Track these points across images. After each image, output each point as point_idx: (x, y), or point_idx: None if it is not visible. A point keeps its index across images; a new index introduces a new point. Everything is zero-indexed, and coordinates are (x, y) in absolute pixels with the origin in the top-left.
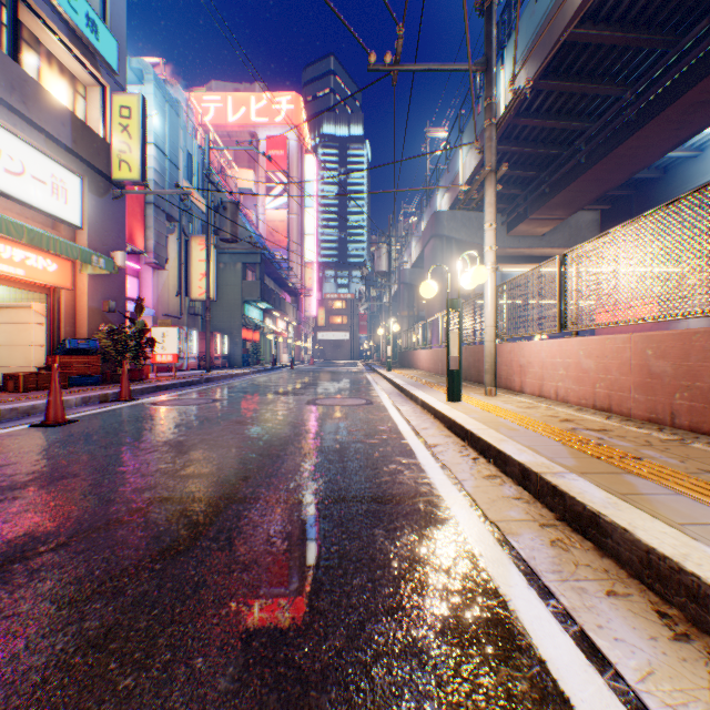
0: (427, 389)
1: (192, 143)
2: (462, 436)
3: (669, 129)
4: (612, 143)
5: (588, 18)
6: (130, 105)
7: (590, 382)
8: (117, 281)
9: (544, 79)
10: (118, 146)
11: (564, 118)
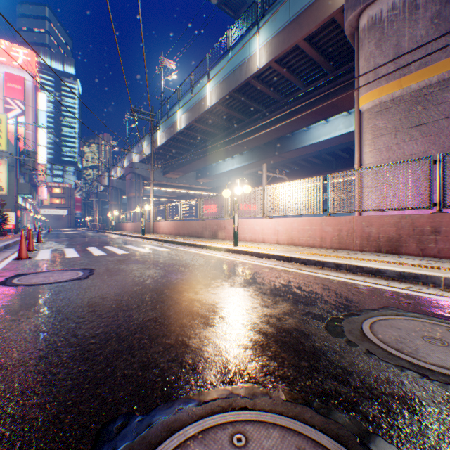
0: (136, 234)
1: None
2: (146, 239)
3: (203, 162)
4: (191, 161)
5: (180, 133)
6: (1, 118)
7: (170, 230)
8: None
9: (171, 140)
10: None
11: (178, 149)
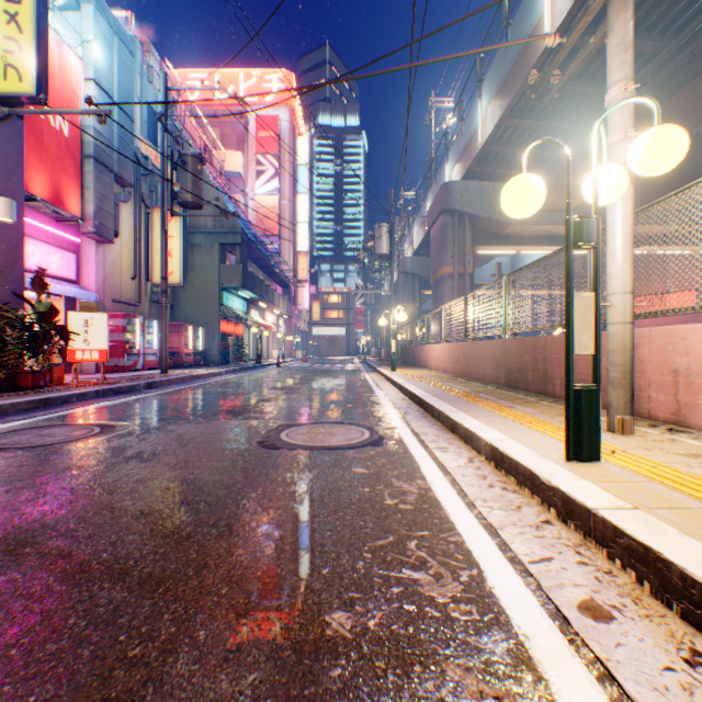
0: (476, 411)
1: (156, 98)
2: None
3: None
4: (701, 63)
5: None
6: None
7: None
8: (3, 243)
9: None
10: (2, 44)
11: None
